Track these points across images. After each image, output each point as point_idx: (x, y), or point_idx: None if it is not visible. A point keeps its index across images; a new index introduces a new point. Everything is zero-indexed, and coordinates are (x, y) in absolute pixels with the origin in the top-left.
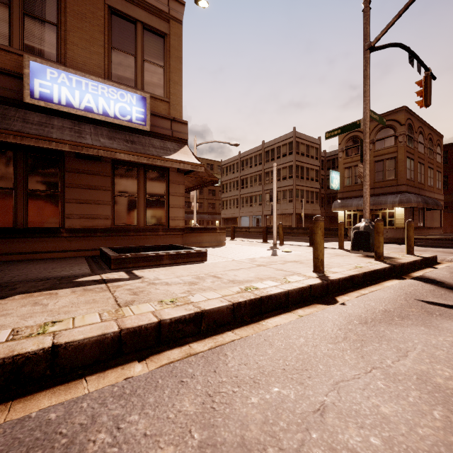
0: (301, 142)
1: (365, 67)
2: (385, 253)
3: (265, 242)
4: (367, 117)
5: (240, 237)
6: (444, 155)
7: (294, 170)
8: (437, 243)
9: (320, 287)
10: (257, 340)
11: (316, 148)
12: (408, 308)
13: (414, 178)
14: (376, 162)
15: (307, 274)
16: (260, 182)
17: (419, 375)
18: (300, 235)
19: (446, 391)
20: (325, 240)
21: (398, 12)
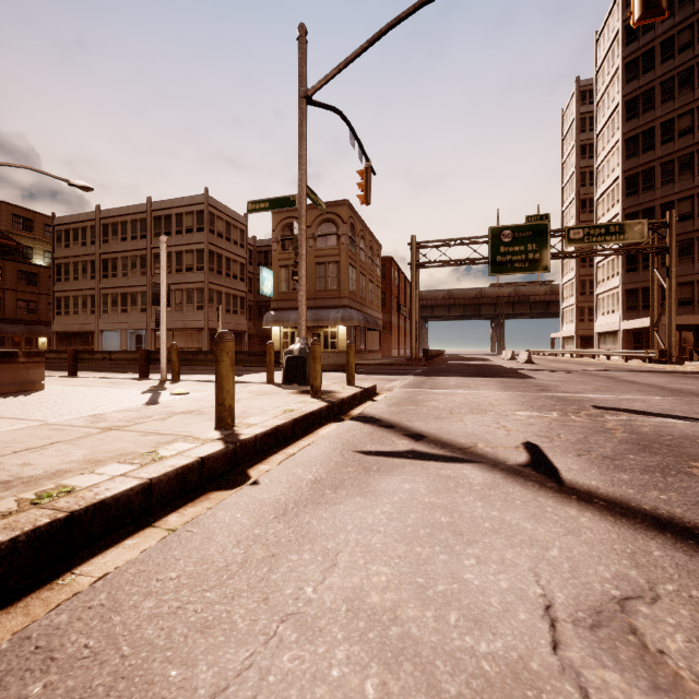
0: (219, 216)
1: (301, 122)
2: (324, 386)
3: (144, 378)
4: (303, 193)
5: (94, 370)
6: (383, 268)
7: (206, 259)
8: (377, 369)
9: (222, 458)
10: (7, 660)
11: (241, 231)
12: (344, 468)
13: (356, 291)
14: (317, 264)
15: (203, 436)
16: (144, 271)
17: (350, 601)
18: (210, 364)
19: (383, 620)
20: (252, 370)
21: (339, 64)
